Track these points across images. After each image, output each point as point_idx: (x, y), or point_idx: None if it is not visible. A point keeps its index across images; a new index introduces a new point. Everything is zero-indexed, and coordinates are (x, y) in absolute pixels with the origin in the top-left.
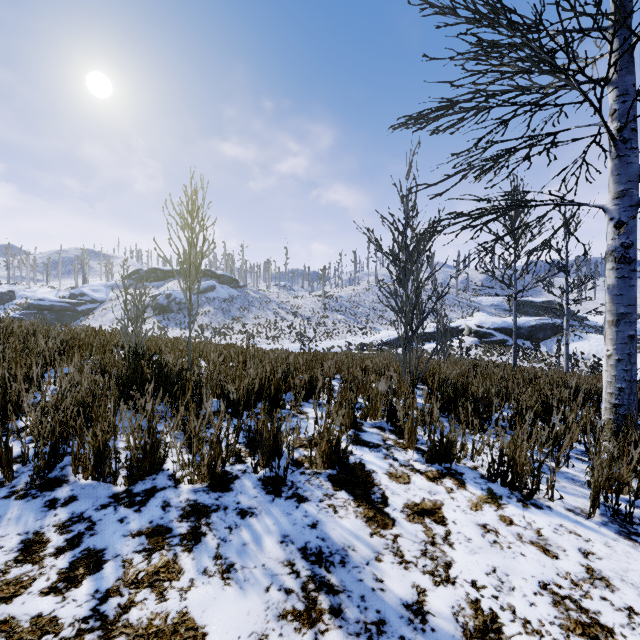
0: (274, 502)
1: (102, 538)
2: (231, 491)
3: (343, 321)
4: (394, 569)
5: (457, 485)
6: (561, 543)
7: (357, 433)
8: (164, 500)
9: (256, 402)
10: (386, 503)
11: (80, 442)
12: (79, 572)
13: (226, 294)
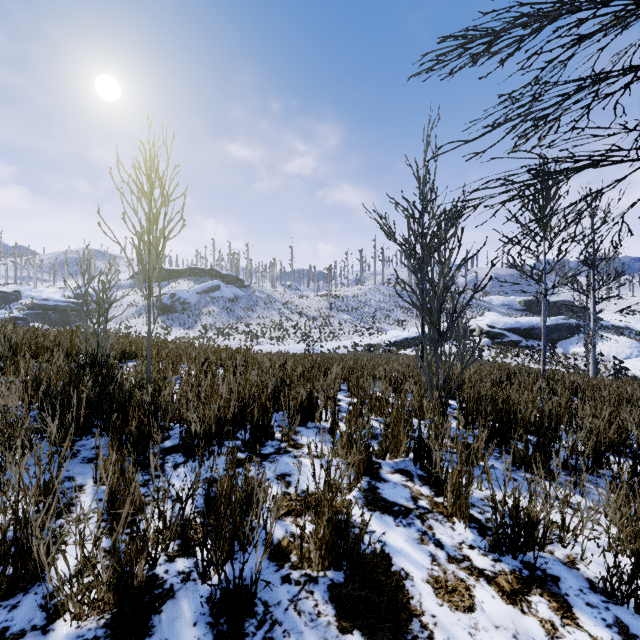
0: None
1: None
2: (148, 637)
3: (349, 321)
4: None
5: (559, 613)
6: None
7: (373, 484)
8: None
9: (236, 428)
10: None
11: None
12: None
13: (231, 294)
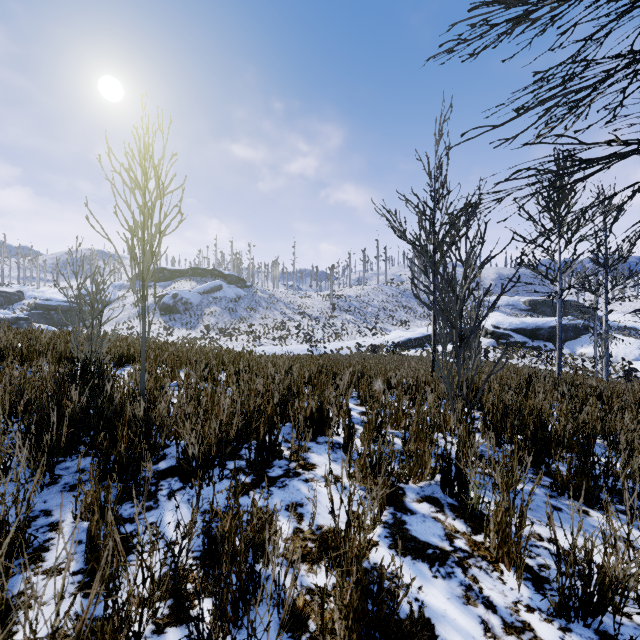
0: None
1: None
2: None
3: (352, 321)
4: None
5: None
6: None
7: (399, 517)
8: None
9: (240, 444)
10: None
11: None
12: None
13: (233, 294)
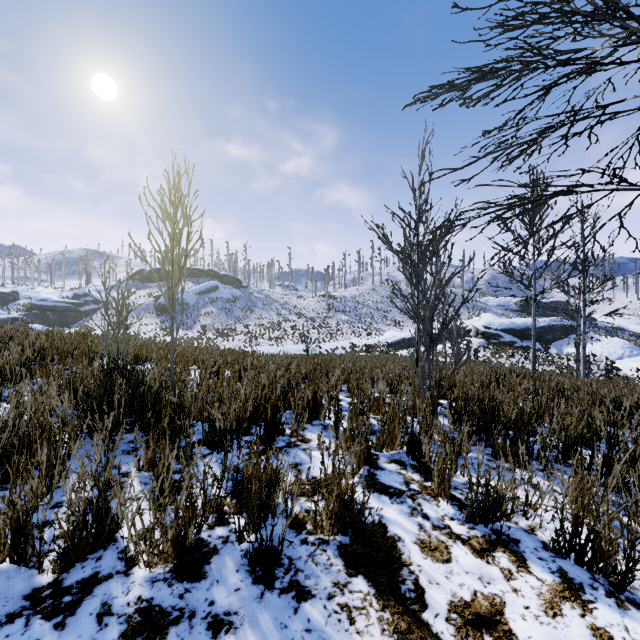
0: (263, 600)
1: None
2: (204, 579)
3: (347, 322)
4: None
5: (516, 564)
6: None
7: (372, 472)
8: (104, 601)
9: (250, 425)
10: (423, 602)
11: None
12: None
13: (229, 294)
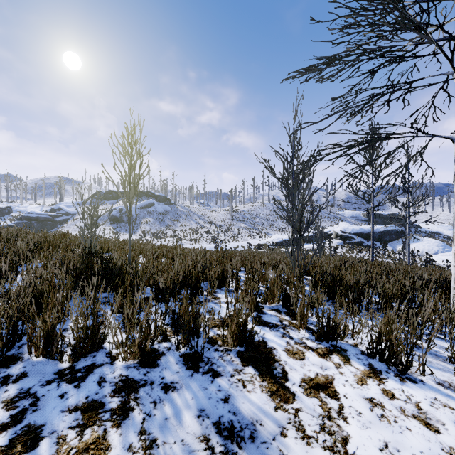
0: (193, 377)
1: (42, 414)
2: (157, 367)
3: (245, 228)
4: (298, 445)
5: (343, 361)
6: (439, 417)
7: (259, 315)
8: (100, 376)
9: (181, 289)
10: (286, 378)
11: (32, 326)
12: (16, 450)
13: (161, 209)
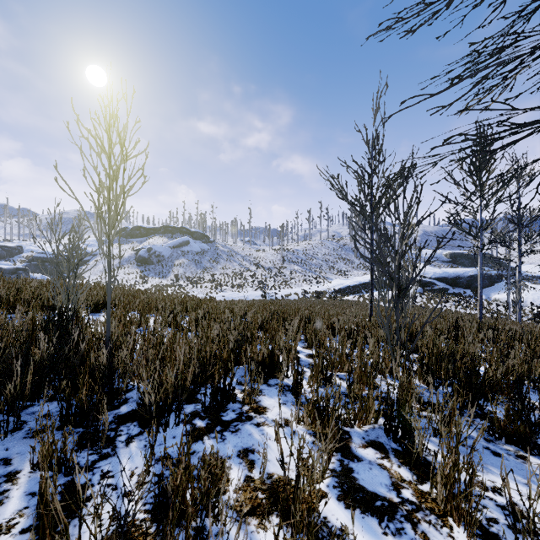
0: None
1: None
2: None
3: (299, 271)
4: None
5: None
6: None
7: (346, 464)
8: None
9: (197, 387)
10: None
11: None
12: None
13: (198, 248)
